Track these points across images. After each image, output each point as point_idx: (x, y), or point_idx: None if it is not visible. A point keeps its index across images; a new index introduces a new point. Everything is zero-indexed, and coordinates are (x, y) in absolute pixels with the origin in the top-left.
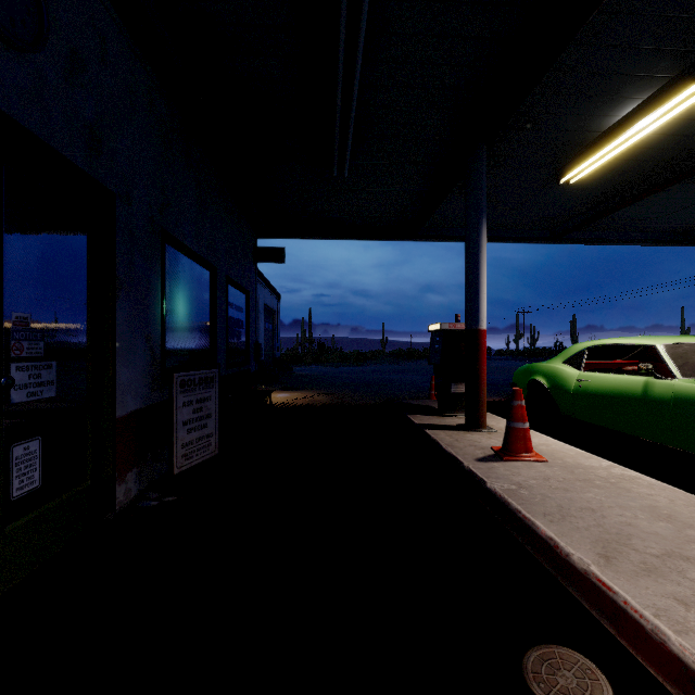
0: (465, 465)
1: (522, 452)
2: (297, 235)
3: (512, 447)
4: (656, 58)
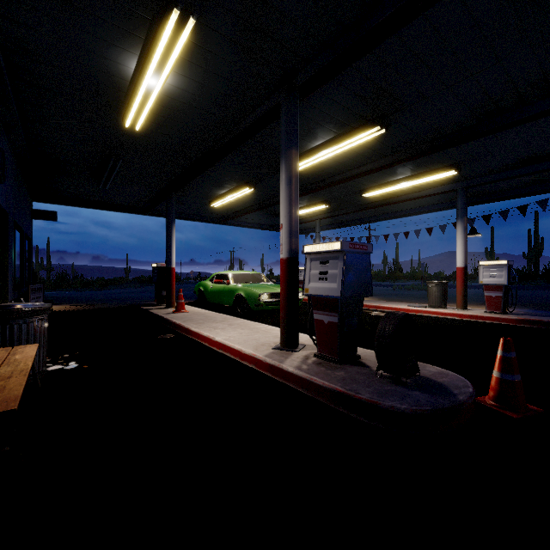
0: (160, 315)
1: (181, 310)
2: (66, 204)
3: (178, 309)
4: (224, 184)
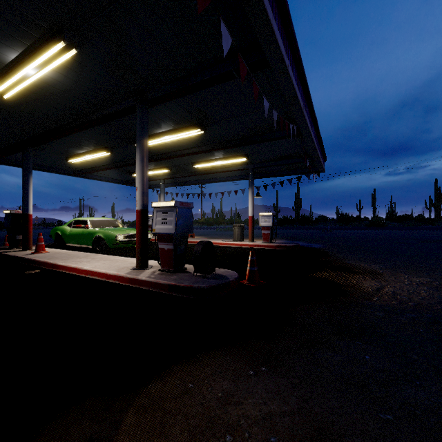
0: (19, 256)
1: (41, 251)
2: None
3: (38, 250)
4: (84, 146)
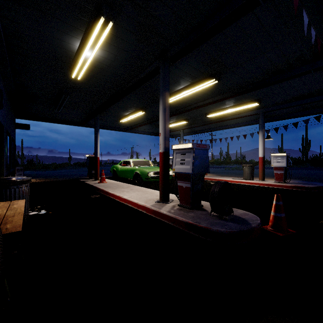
0: (91, 184)
1: (103, 181)
2: (35, 120)
3: (101, 181)
4: (128, 109)
